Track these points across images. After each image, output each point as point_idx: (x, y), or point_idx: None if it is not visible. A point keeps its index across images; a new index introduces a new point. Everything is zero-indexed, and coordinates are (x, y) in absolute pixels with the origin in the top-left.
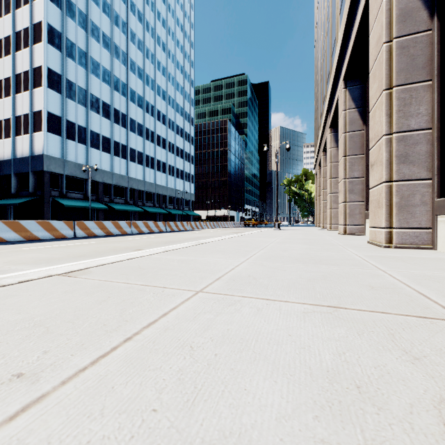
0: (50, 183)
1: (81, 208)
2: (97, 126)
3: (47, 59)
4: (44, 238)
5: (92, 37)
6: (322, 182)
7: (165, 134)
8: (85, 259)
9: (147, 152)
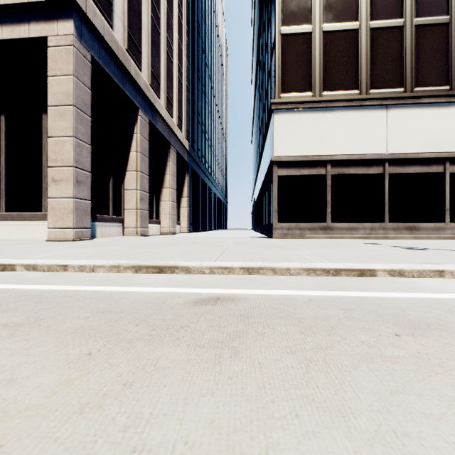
0: None
1: None
2: None
3: None
4: None
5: None
6: None
7: None
8: None
9: None
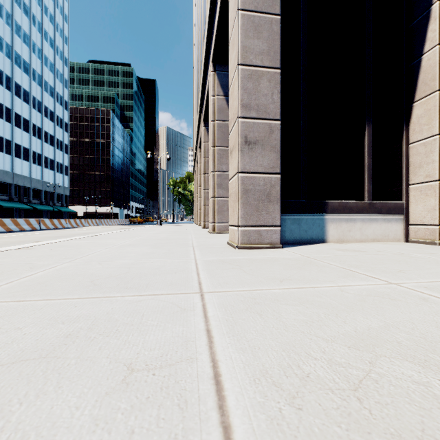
0: None
1: None
2: None
3: None
4: None
5: None
6: (197, 188)
7: (28, 114)
8: None
9: (0, 133)
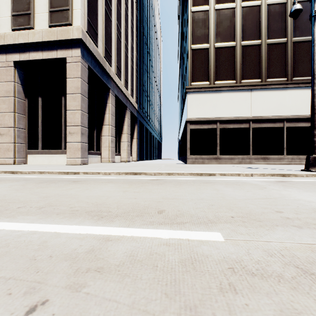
0: None
1: None
2: None
3: None
4: None
5: None
6: None
7: None
8: None
9: None
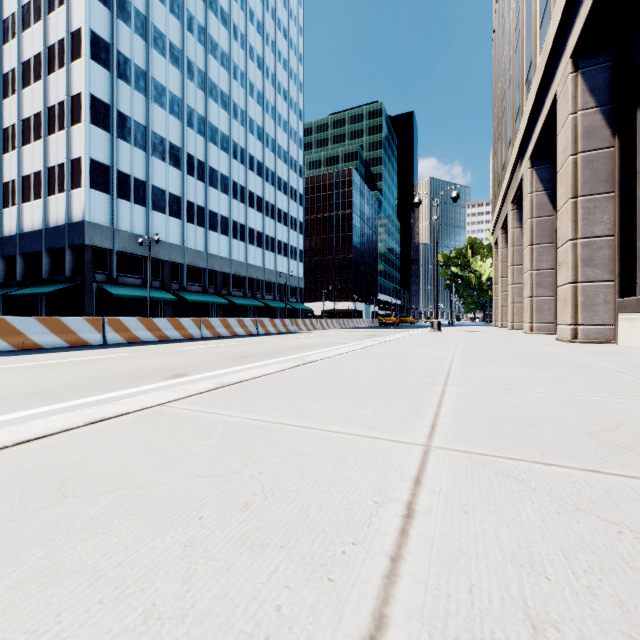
0: (94, 263)
1: (138, 299)
2: (162, 179)
3: (90, 82)
4: (50, 345)
5: (154, 49)
6: (511, 254)
7: (261, 190)
8: (31, 404)
9: (235, 217)
